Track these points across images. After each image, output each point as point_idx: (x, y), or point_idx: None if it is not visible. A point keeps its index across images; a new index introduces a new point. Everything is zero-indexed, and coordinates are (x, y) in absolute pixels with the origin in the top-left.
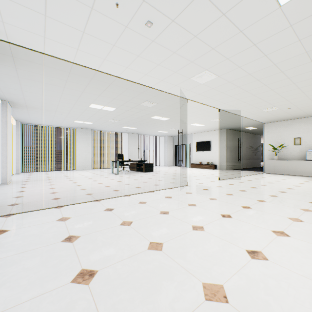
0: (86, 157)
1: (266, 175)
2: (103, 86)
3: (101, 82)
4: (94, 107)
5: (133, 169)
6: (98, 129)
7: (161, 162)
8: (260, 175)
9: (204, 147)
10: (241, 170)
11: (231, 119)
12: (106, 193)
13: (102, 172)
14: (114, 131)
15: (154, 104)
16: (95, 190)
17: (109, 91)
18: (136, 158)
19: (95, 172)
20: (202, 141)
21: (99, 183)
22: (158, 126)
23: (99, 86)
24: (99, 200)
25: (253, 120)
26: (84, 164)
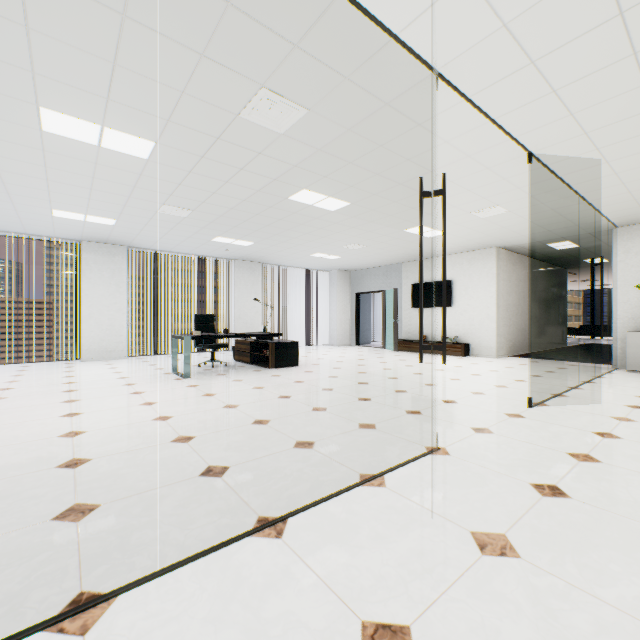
0: (112, 324)
1: (639, 378)
2: None
3: None
4: (65, 133)
5: (242, 359)
6: (147, 246)
7: (321, 336)
8: (626, 380)
9: (435, 298)
10: (536, 358)
11: (534, 209)
12: None
13: (145, 370)
14: (196, 253)
15: (297, 115)
16: None
17: None
18: (257, 326)
19: (126, 368)
20: (427, 281)
21: (72, 430)
22: (314, 234)
23: None
24: None
25: (598, 212)
26: (104, 342)
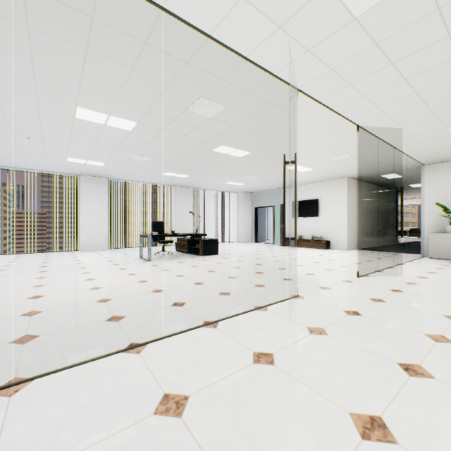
0: (98, 228)
1: (435, 262)
2: (75, 29)
3: (58, 4)
4: (87, 118)
5: (182, 250)
6: (121, 178)
7: (232, 236)
8: (426, 263)
9: (307, 211)
10: (374, 250)
11: (367, 155)
12: (80, 332)
13: (122, 256)
14: (151, 182)
15: (220, 109)
16: (61, 317)
17: (101, 57)
18: (190, 229)
19: (110, 255)
20: (302, 199)
21: (95, 286)
22: (227, 170)
23: (62, 27)
24: (24, 380)
25: (409, 156)
26: (94, 239)
